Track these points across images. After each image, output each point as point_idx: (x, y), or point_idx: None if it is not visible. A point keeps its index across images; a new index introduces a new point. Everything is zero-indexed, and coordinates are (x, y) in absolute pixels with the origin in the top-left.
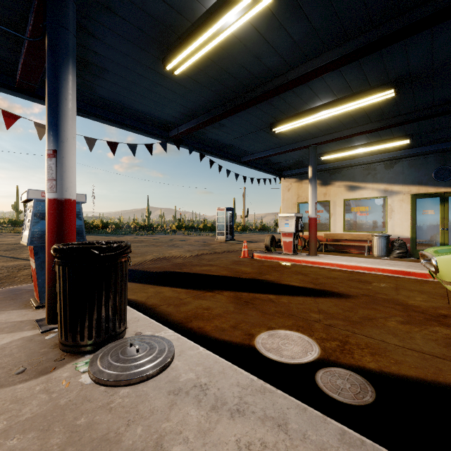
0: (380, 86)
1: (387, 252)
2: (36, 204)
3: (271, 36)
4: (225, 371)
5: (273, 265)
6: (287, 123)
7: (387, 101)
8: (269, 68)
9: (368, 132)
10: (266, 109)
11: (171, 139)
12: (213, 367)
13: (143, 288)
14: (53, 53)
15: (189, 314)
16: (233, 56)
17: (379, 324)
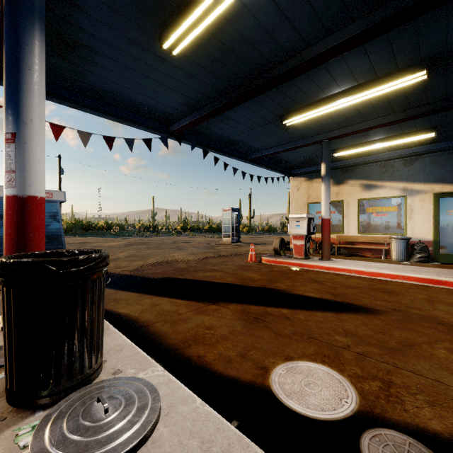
0: (409, 67)
1: (407, 256)
2: (0, 203)
3: (286, 2)
4: (232, 450)
5: (284, 270)
6: (300, 114)
7: (415, 86)
8: (282, 46)
9: (389, 124)
10: (276, 98)
11: (173, 134)
12: (214, 440)
13: (138, 299)
14: (11, 10)
15: (187, 336)
16: (240, 31)
17: (425, 353)
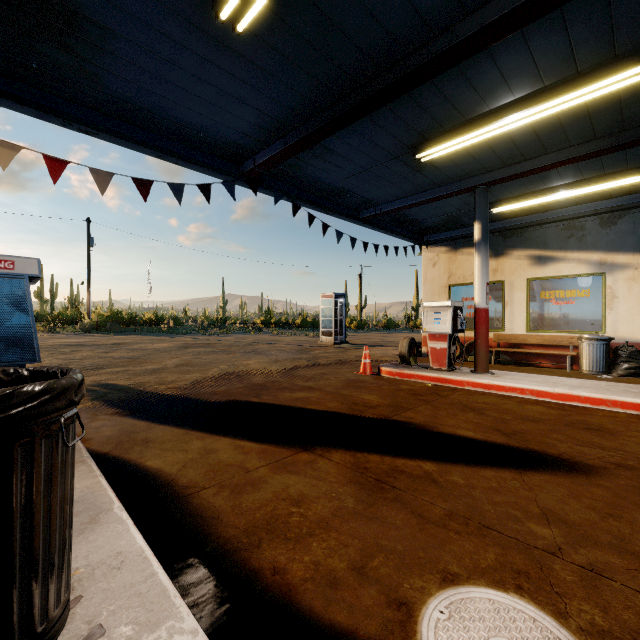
0: (635, 53)
1: (607, 367)
2: None
3: None
4: None
5: (416, 389)
6: (444, 143)
7: (639, 89)
8: (421, 16)
9: (586, 158)
10: (407, 115)
11: (244, 178)
12: None
13: (182, 440)
14: None
15: (257, 519)
16: None
17: None
